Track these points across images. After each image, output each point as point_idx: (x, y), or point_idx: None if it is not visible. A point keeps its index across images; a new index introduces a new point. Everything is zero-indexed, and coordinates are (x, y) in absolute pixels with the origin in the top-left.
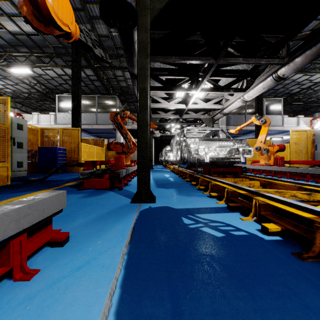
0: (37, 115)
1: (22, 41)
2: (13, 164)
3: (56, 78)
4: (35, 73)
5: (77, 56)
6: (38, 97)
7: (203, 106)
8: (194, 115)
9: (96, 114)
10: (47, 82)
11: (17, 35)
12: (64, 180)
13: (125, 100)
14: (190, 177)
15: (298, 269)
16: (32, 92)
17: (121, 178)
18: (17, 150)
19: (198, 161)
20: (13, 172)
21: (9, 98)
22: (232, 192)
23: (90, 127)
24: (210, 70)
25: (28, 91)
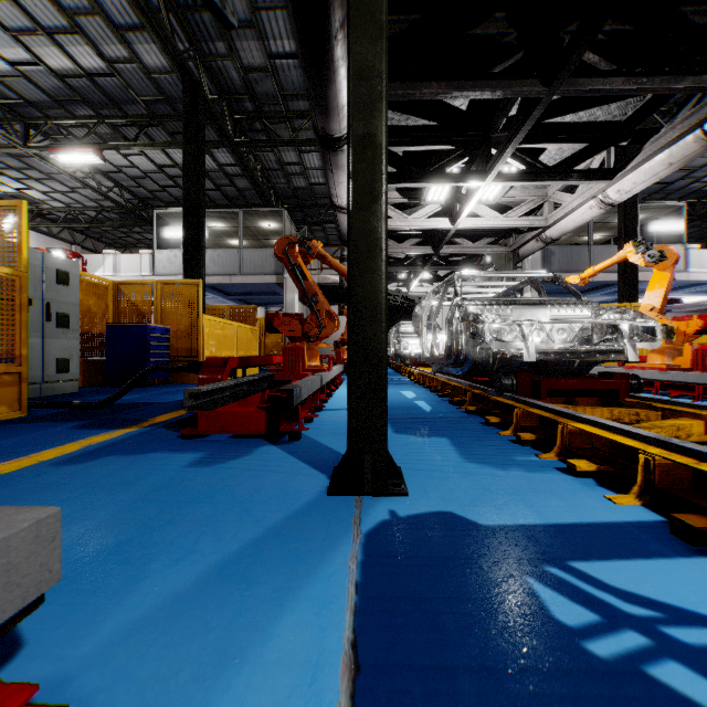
0: (113, 256)
1: (79, 92)
2: (45, 365)
3: (153, 173)
4: (109, 165)
5: (195, 117)
6: (118, 217)
7: (495, 223)
8: (469, 247)
9: (239, 252)
10: (135, 183)
11: (67, 77)
12: (159, 405)
13: (303, 219)
14: (476, 400)
15: None
16: (104, 207)
17: (298, 405)
18: (56, 332)
19: (499, 358)
20: (45, 385)
21: (25, 203)
22: (668, 467)
23: (226, 280)
24: (530, 117)
25: (97, 206)
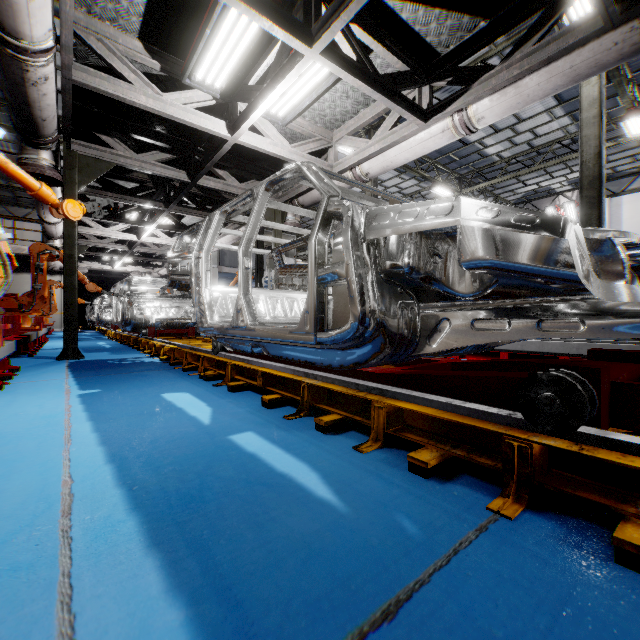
0: None
1: None
2: None
3: None
4: None
5: None
6: None
7: (167, 242)
8: (156, 250)
9: None
10: None
11: None
12: None
13: None
14: (136, 342)
15: (158, 364)
16: None
17: (30, 343)
18: None
19: (146, 322)
20: None
21: None
22: (159, 346)
23: None
24: (163, 214)
25: None
